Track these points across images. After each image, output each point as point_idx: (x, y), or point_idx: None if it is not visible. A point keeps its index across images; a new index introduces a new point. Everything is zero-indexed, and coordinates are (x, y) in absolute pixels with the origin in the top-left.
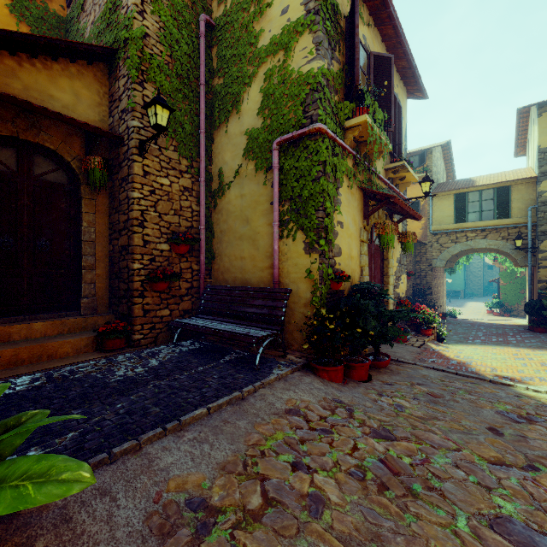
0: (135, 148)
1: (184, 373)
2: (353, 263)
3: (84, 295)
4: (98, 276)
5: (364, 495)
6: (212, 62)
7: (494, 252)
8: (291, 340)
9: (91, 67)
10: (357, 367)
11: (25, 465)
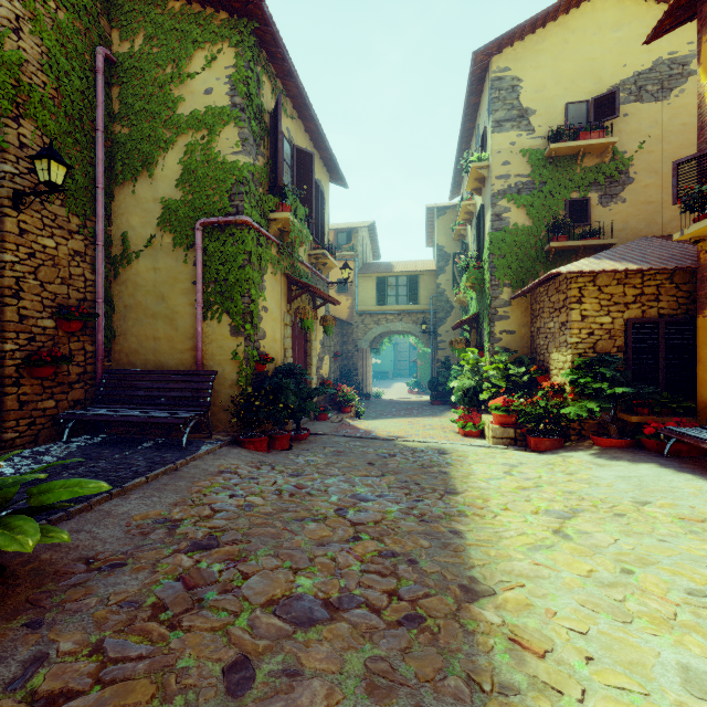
0: (7, 199)
1: (100, 462)
2: (277, 346)
3: None
4: None
5: (280, 499)
6: (112, 104)
7: (410, 334)
8: (216, 422)
9: None
10: (280, 438)
11: (60, 483)
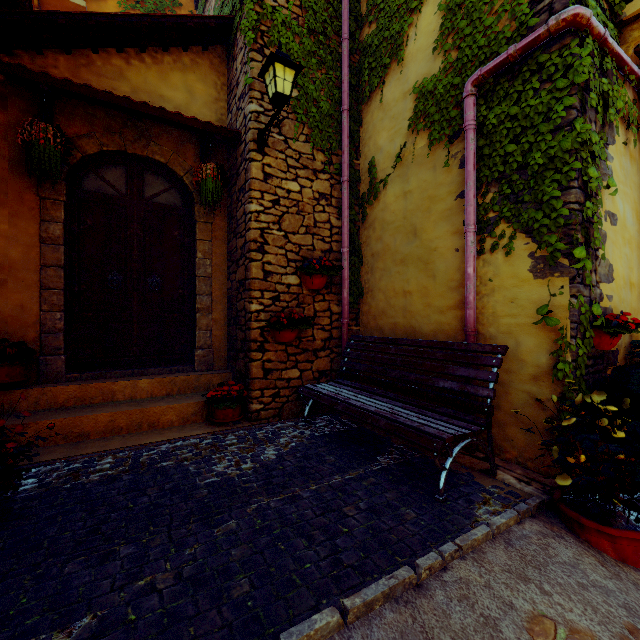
0: (252, 142)
1: (309, 486)
2: (633, 297)
3: (198, 345)
4: (215, 321)
5: None
6: (359, 7)
7: None
8: (500, 440)
9: (206, 53)
10: None
11: None
